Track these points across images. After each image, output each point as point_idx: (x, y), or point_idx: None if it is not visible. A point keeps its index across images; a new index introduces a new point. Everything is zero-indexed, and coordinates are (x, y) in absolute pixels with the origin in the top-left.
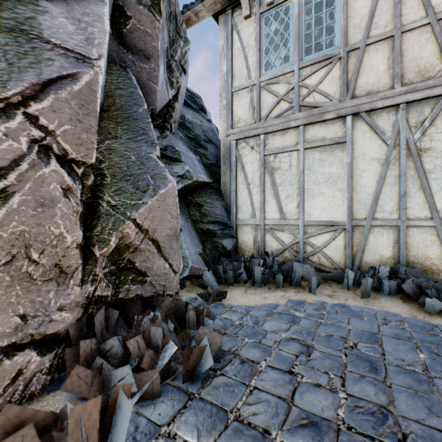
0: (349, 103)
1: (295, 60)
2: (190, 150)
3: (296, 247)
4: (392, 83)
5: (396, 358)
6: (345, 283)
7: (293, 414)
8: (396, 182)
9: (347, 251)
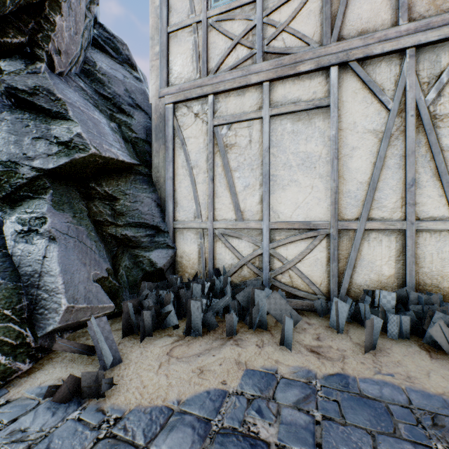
0: (334, 48)
1: None
2: (97, 111)
3: (259, 261)
4: (395, 19)
5: None
6: (333, 320)
7: None
8: (401, 165)
9: (331, 268)
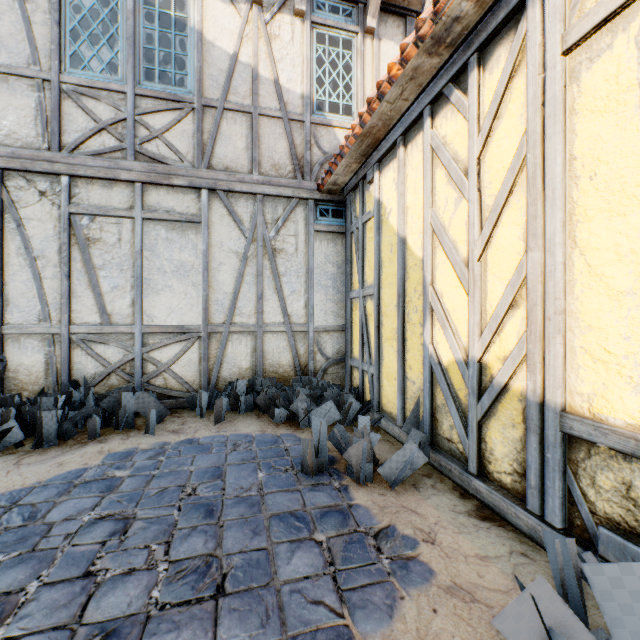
0: (205, 174)
1: (129, 78)
2: None
3: (131, 367)
4: (251, 168)
5: (236, 488)
6: (199, 409)
7: (79, 639)
8: (255, 282)
9: (202, 366)
